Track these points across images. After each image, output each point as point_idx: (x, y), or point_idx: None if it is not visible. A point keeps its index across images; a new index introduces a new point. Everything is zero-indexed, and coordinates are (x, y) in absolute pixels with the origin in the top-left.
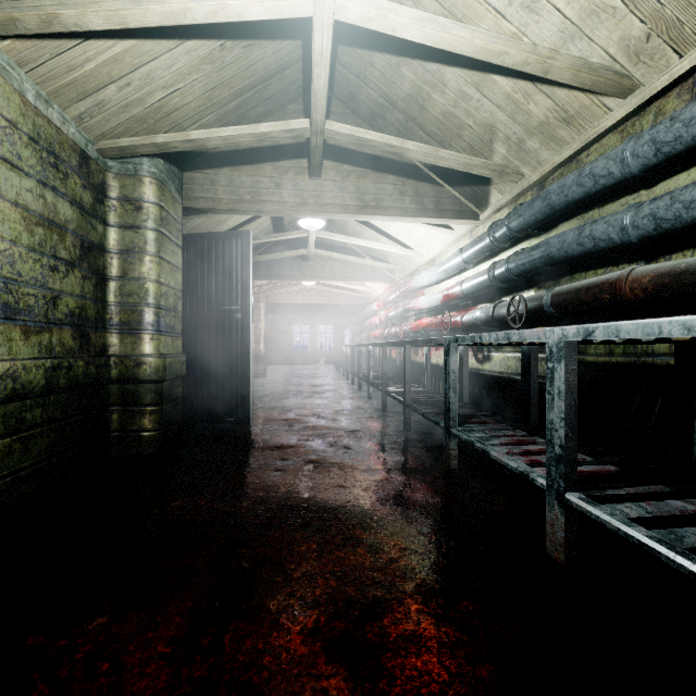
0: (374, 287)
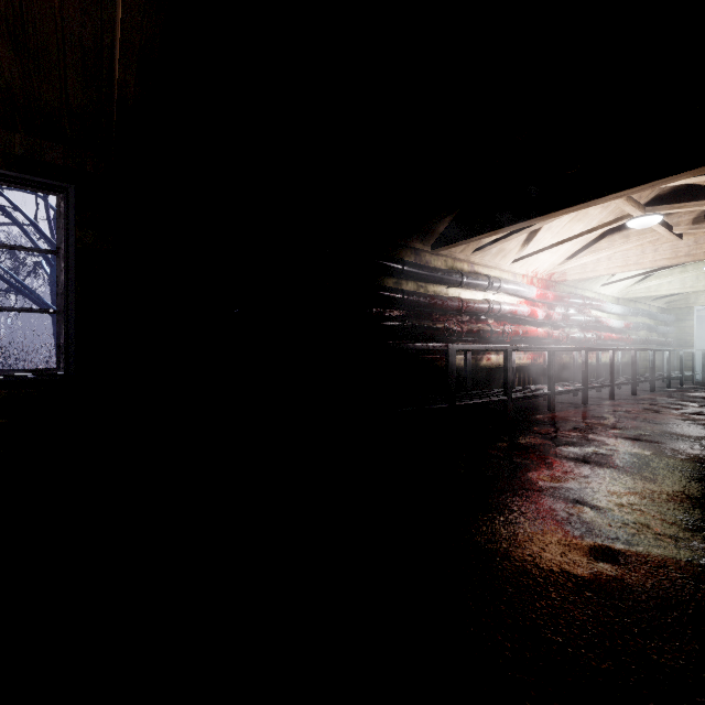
0: (526, 261)
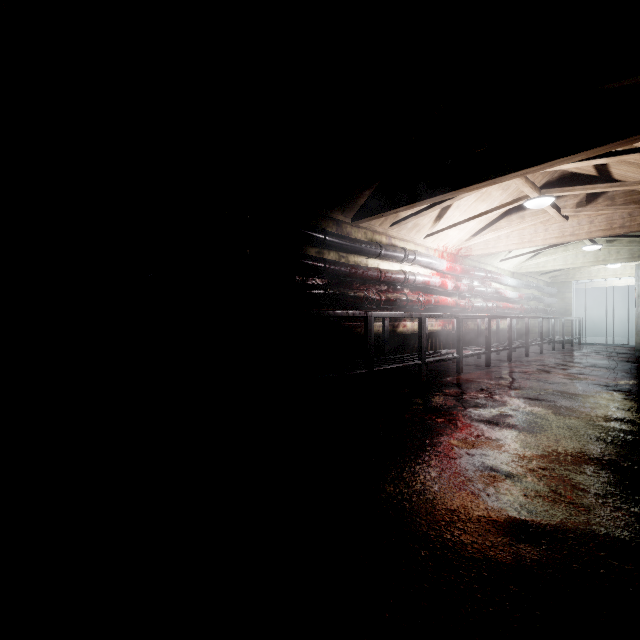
0: (437, 236)
